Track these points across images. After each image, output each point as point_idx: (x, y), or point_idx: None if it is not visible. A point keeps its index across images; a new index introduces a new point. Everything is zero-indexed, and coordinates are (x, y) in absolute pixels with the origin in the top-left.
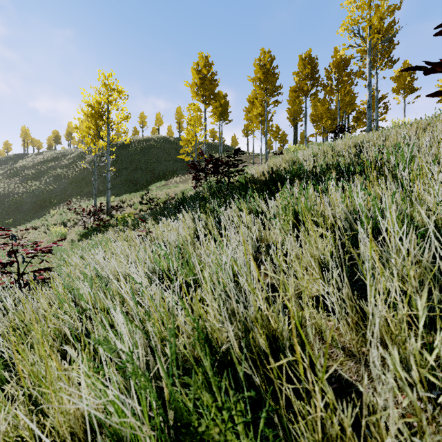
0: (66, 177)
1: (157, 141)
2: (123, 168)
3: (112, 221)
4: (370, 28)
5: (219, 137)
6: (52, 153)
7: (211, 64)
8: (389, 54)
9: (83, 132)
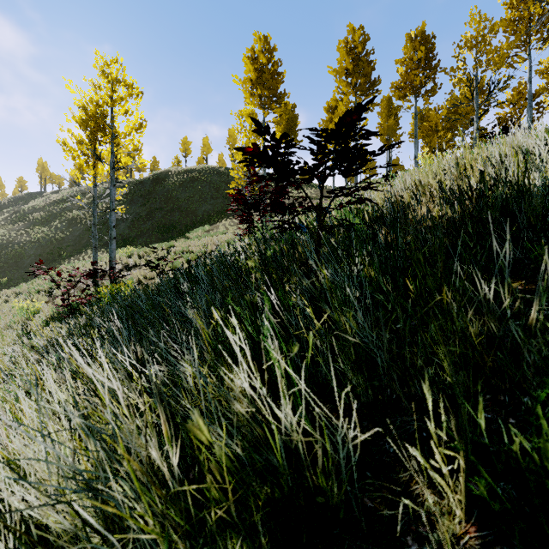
0: (83, 222)
1: (201, 172)
2: (156, 209)
3: None
4: None
5: None
6: (69, 191)
7: (273, 49)
8: None
9: (74, 151)
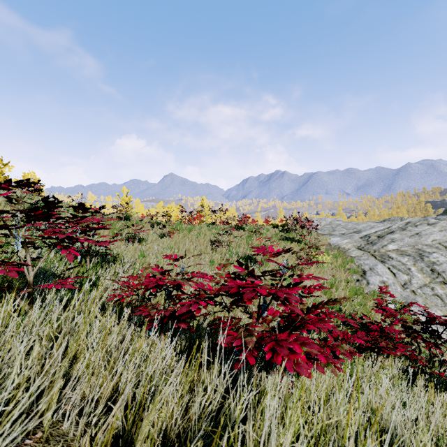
0: None
1: None
2: None
3: None
4: None
5: None
6: None
7: None
8: None
9: None
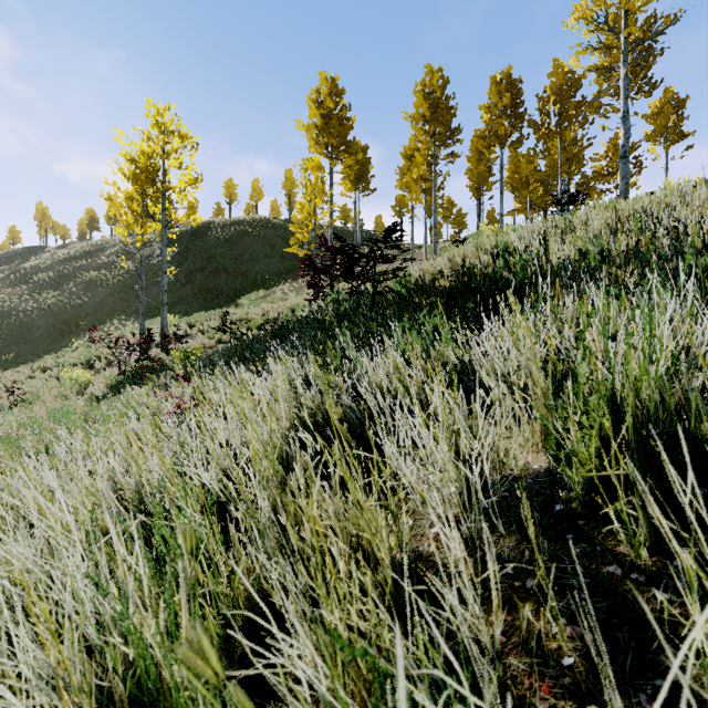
0: (104, 285)
1: (252, 224)
2: (197, 270)
3: (170, 360)
4: (627, 15)
5: (354, 218)
6: (83, 245)
7: (341, 91)
8: (646, 71)
9: (121, 207)
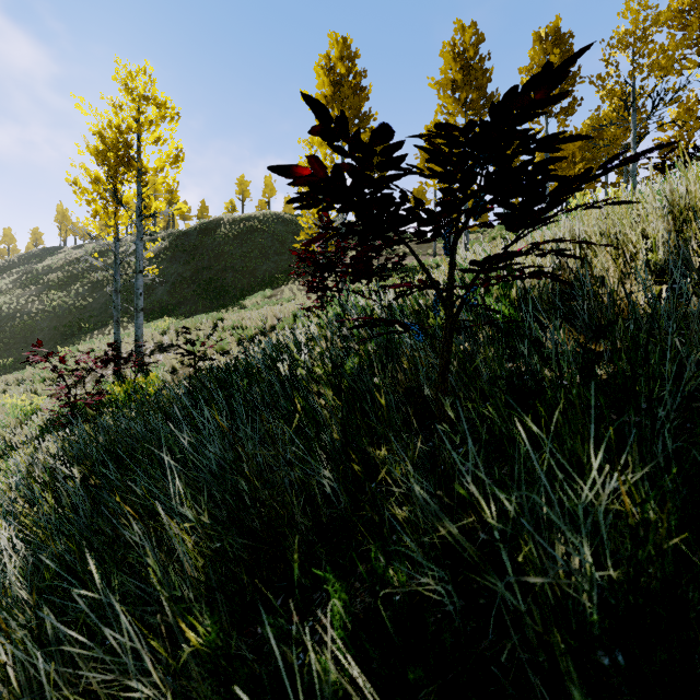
0: (110, 285)
1: (262, 220)
2: (203, 268)
3: None
4: None
5: None
6: (95, 245)
7: (355, 54)
8: None
9: (88, 193)
